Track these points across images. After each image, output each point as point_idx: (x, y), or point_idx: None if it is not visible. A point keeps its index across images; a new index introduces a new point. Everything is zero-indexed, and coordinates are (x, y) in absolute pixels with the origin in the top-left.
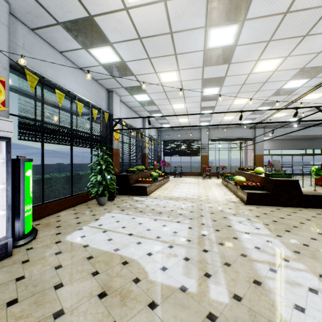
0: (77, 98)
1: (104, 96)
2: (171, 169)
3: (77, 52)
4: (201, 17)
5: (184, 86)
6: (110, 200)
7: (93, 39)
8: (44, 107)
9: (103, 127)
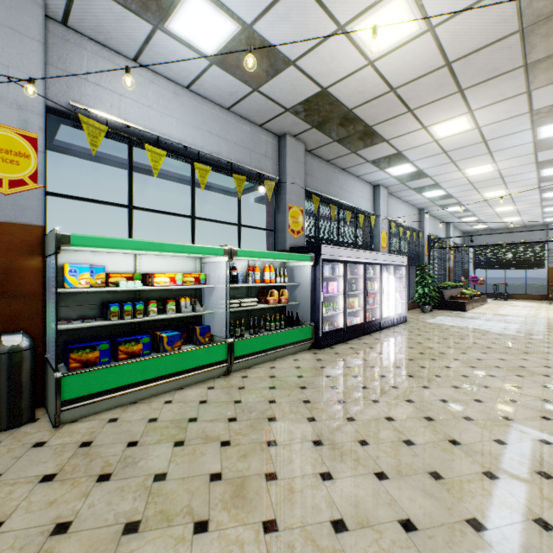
0: (405, 228)
1: (416, 216)
2: (487, 289)
3: (411, 196)
4: (531, 169)
5: (514, 196)
6: (429, 311)
7: (429, 189)
8: (394, 241)
9: (413, 244)
